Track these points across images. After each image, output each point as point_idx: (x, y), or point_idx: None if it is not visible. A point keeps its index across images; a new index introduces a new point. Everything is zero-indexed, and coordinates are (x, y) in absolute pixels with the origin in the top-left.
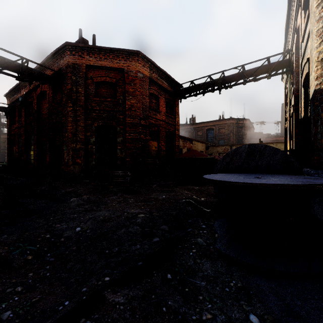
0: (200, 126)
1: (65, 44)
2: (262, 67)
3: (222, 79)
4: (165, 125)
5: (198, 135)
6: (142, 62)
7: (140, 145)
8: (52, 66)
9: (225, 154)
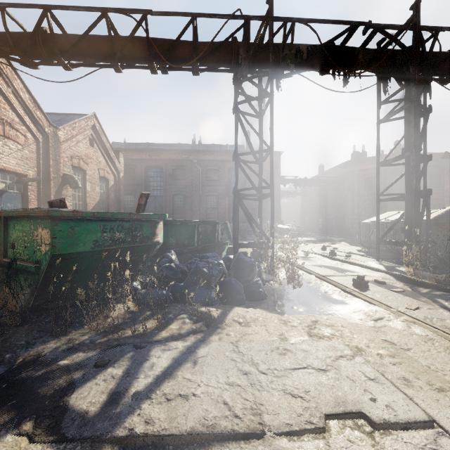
0: None
1: (347, 162)
2: None
3: None
4: None
5: None
6: None
7: None
8: (337, 171)
9: None
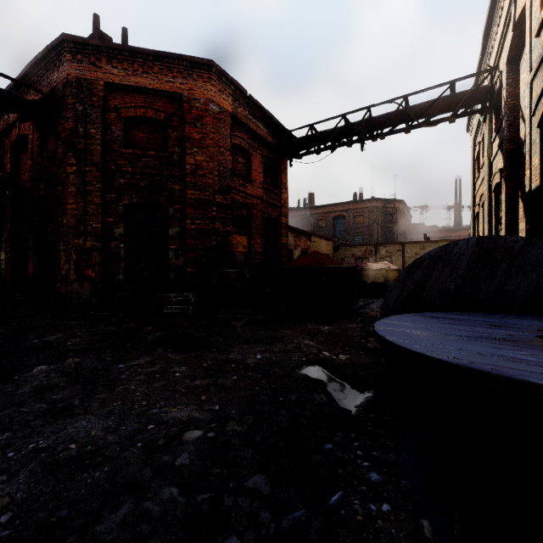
0: (322, 211)
1: (62, 39)
2: (440, 100)
3: (367, 123)
4: (263, 206)
5: (318, 226)
6: (217, 83)
7: (214, 243)
8: (38, 84)
9: (413, 262)
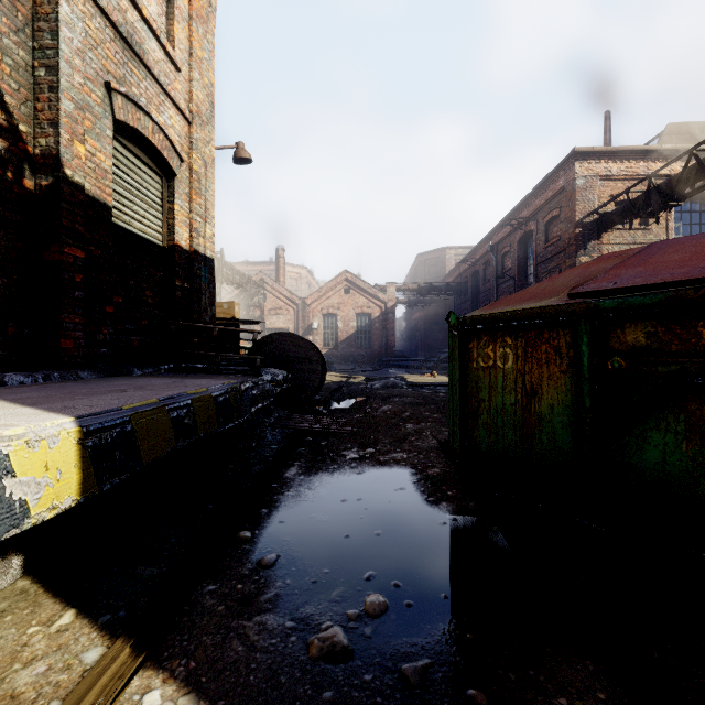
0: None
1: None
2: None
3: None
4: None
5: None
6: None
7: None
8: None
9: (314, 344)
